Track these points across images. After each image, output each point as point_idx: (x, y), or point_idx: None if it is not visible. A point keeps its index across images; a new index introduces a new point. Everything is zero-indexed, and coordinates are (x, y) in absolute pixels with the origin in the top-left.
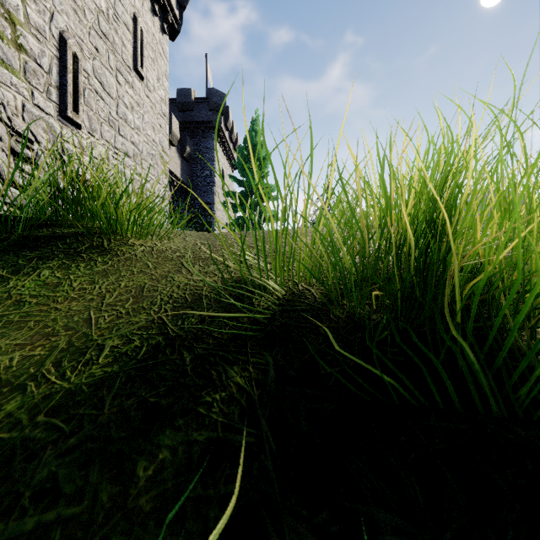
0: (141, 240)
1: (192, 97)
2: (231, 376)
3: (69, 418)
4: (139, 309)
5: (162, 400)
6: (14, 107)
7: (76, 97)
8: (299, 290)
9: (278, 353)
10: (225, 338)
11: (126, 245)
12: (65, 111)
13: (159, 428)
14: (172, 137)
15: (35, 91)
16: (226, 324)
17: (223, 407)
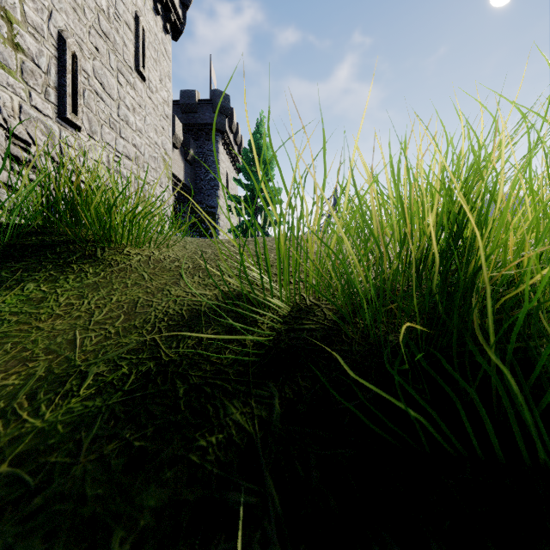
0: (137, 248)
1: (196, 99)
2: (230, 412)
3: (38, 467)
4: (130, 328)
5: (149, 444)
6: (11, 108)
7: (75, 98)
8: (308, 306)
9: (284, 383)
10: (225, 364)
11: (121, 254)
12: (64, 113)
13: (142, 482)
14: (175, 139)
15: (32, 92)
16: (226, 346)
17: (219, 453)
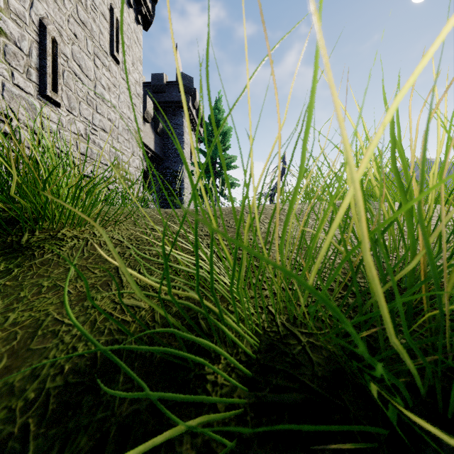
0: (78, 228)
1: (164, 80)
2: None
3: None
4: (3, 392)
5: None
6: None
7: (55, 78)
8: (281, 337)
9: None
10: None
11: (54, 238)
12: (44, 91)
13: None
14: (146, 115)
15: (14, 72)
16: None
17: None
